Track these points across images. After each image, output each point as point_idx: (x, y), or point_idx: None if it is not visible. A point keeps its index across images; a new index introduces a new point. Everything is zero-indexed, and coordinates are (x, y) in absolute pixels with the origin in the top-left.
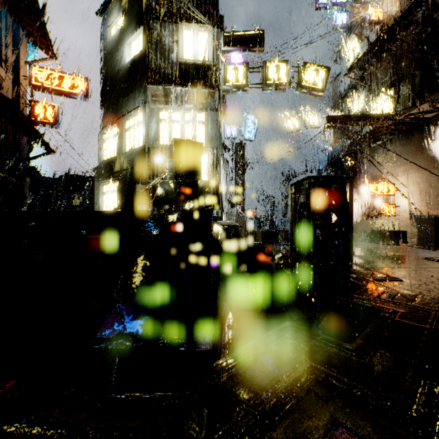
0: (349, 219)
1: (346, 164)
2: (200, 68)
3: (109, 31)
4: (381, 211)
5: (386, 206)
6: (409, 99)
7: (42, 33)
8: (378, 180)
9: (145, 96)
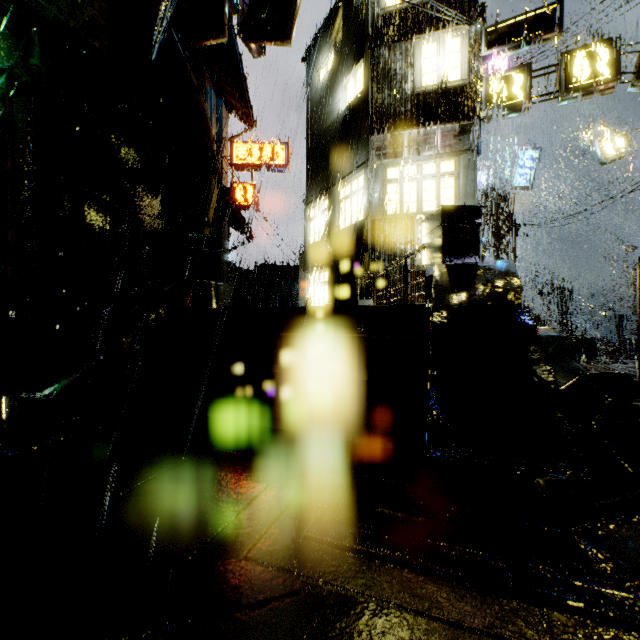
0: None
1: None
2: (448, 93)
3: (317, 78)
4: None
5: None
6: None
7: (244, 102)
8: None
9: (366, 152)
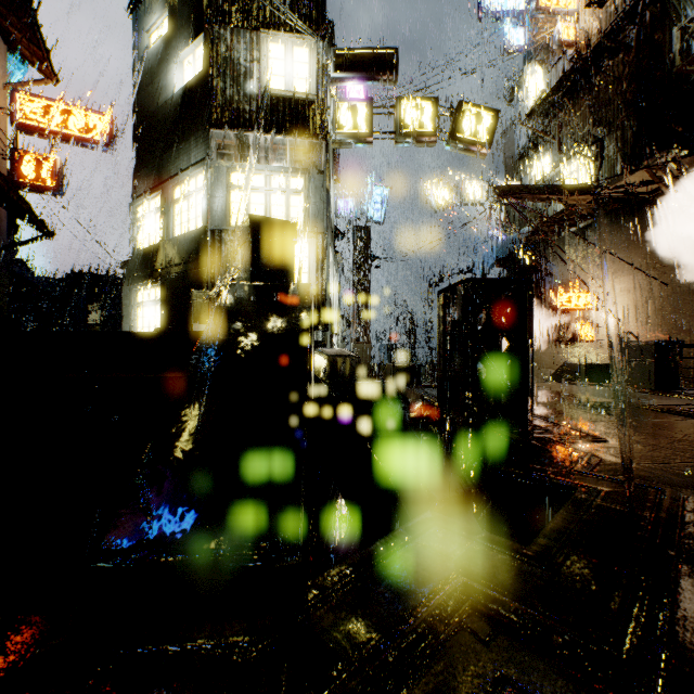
0: (527, 346)
1: (523, 262)
2: (296, 104)
3: (147, 40)
4: (577, 334)
5: (584, 326)
6: (618, 164)
7: (32, 37)
8: (573, 287)
9: (206, 146)
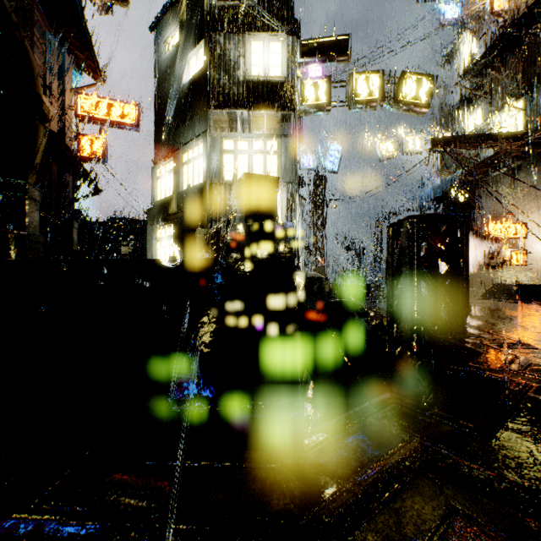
0: (464, 268)
1: (457, 199)
2: (272, 86)
3: (164, 48)
4: (507, 259)
5: (513, 252)
6: None
7: (89, 55)
8: (503, 219)
9: (206, 123)
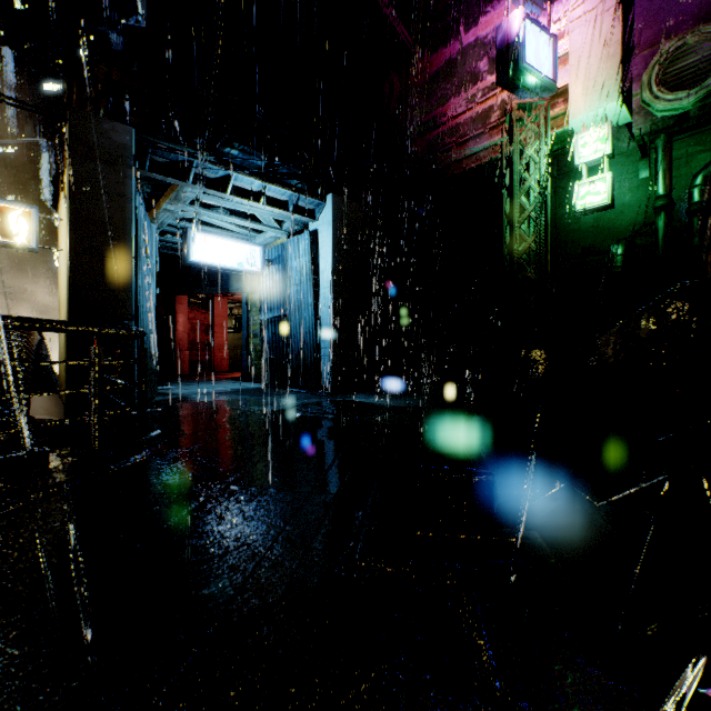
0: None
1: None
2: None
3: None
4: None
5: None
6: None
7: None
8: None
9: None
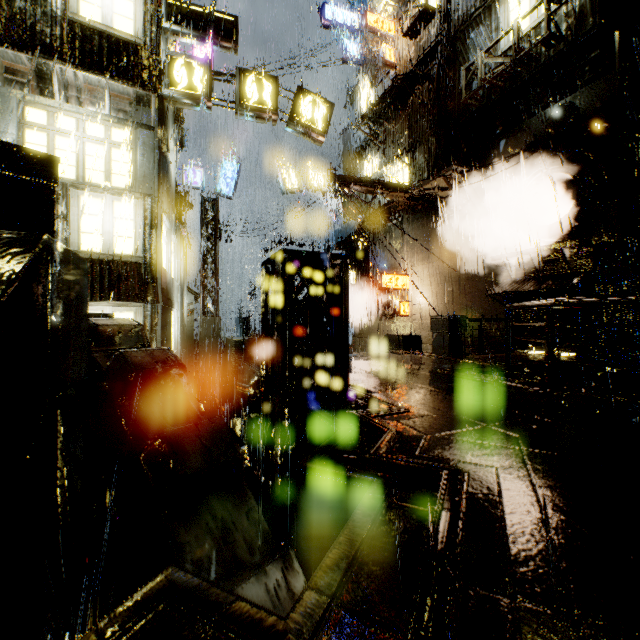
0: (344, 321)
1: (358, 247)
2: (117, 43)
3: None
4: (397, 310)
5: (402, 303)
6: (425, 171)
7: None
8: (394, 270)
9: None
